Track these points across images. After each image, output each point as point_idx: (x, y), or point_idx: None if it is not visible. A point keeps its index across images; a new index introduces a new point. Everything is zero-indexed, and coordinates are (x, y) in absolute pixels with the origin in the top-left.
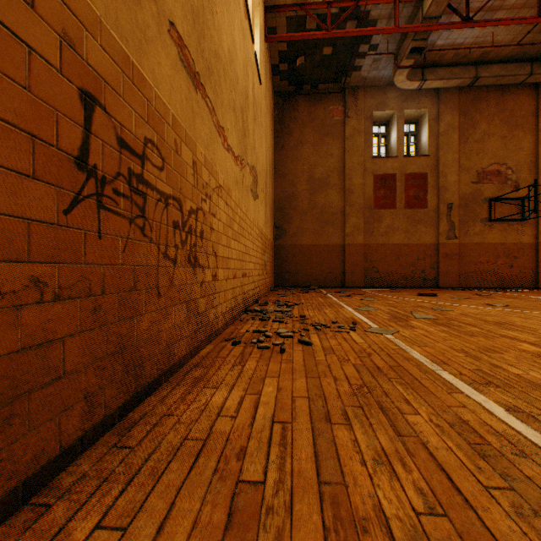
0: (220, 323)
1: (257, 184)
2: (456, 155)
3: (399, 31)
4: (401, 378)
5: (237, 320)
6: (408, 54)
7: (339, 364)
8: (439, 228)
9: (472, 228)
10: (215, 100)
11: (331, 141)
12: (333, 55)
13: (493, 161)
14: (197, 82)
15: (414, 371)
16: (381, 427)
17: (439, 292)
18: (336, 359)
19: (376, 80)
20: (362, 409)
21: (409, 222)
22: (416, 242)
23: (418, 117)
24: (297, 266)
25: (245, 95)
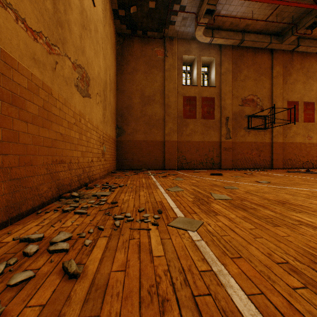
0: None
1: (89, 85)
2: (231, 88)
3: None
4: None
5: (34, 213)
6: (204, 15)
7: None
8: (221, 132)
9: (239, 133)
10: None
11: (156, 71)
12: (156, 9)
13: (250, 93)
14: None
15: None
16: None
17: (222, 172)
18: None
19: (184, 34)
20: None
21: (204, 128)
22: (208, 140)
23: (209, 63)
24: (133, 155)
25: None
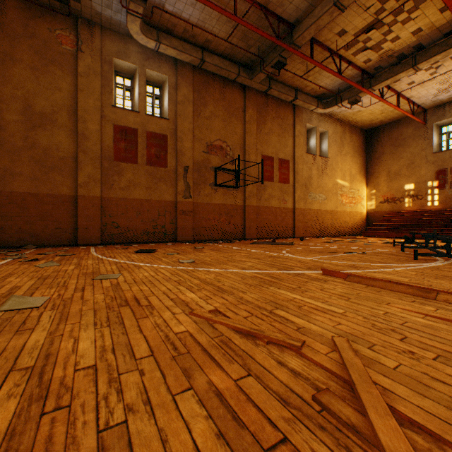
0: None
1: None
2: (192, 126)
3: None
4: None
5: None
6: None
7: None
8: (178, 188)
9: (204, 190)
10: None
11: (60, 72)
12: None
13: (218, 138)
14: None
15: None
16: None
17: (167, 247)
18: None
19: (115, 24)
20: None
21: (151, 179)
22: (158, 198)
23: (162, 83)
24: (4, 220)
25: None
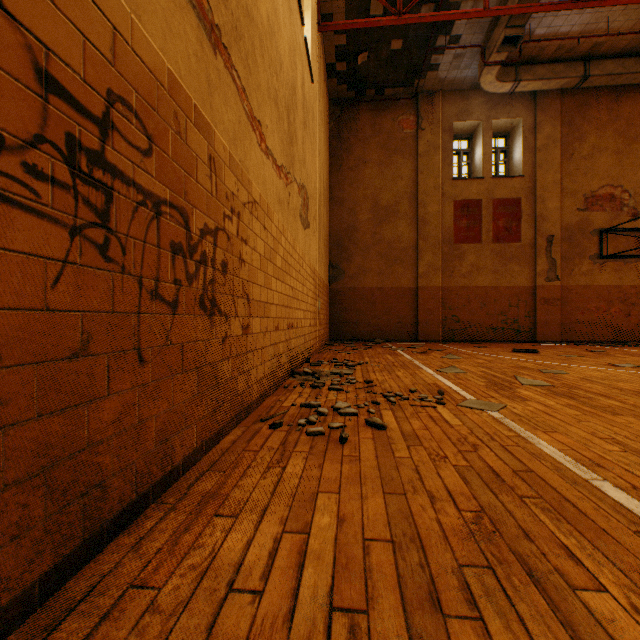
0: (254, 394)
1: (308, 209)
2: (558, 176)
3: (489, 15)
4: (539, 496)
5: (281, 387)
6: (500, 46)
7: (432, 466)
8: (537, 267)
9: (579, 267)
10: (247, 78)
11: (401, 159)
12: (403, 50)
13: (605, 183)
14: (216, 39)
15: (556, 481)
16: (545, 628)
17: (538, 348)
18: (427, 456)
19: (457, 83)
20: (493, 574)
21: (498, 260)
22: (507, 284)
23: (510, 129)
24: (358, 315)
25: (292, 88)
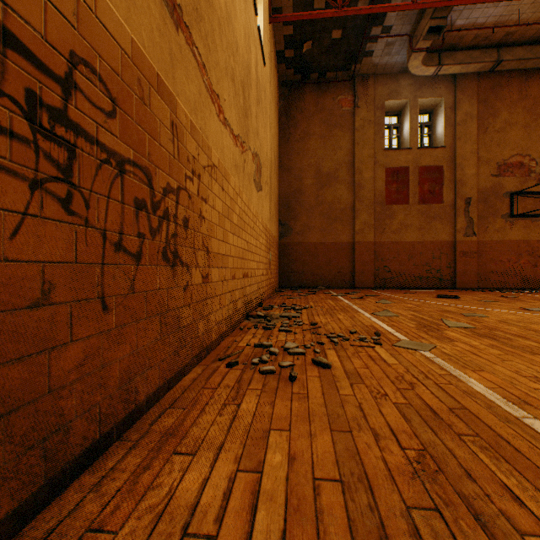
0: (213, 335)
1: (261, 175)
2: (475, 147)
3: (417, 7)
4: (476, 434)
5: (237, 329)
6: (425, 35)
7: (374, 404)
8: (457, 225)
9: (493, 225)
10: (207, 55)
11: (340, 133)
12: (342, 39)
13: (515, 153)
14: (178, 17)
15: (490, 419)
16: None
17: (458, 294)
18: (368, 394)
19: (388, 67)
20: (441, 517)
21: (423, 218)
22: (431, 239)
23: (433, 107)
24: (303, 266)
25: (247, 69)
